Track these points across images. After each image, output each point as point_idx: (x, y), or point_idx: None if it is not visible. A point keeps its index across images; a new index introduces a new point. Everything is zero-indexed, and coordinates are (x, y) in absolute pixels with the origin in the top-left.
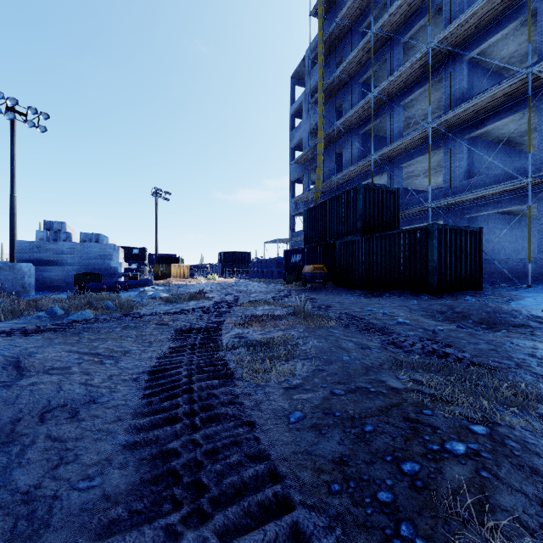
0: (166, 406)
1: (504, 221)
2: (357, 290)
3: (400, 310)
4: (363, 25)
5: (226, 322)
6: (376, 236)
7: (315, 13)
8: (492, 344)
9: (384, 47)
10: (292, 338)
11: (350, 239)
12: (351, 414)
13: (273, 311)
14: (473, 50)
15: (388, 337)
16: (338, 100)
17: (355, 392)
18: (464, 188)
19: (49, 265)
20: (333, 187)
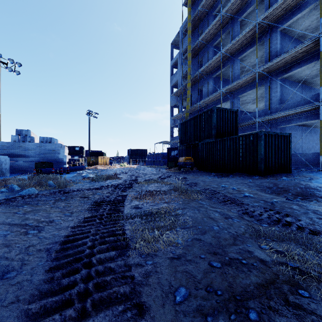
0: (64, 284)
1: (301, 130)
2: (212, 173)
3: (243, 186)
4: (215, 11)
5: (128, 196)
6: (224, 139)
7: (185, 4)
8: (318, 214)
9: (228, 24)
10: (174, 209)
11: (208, 141)
12: (232, 293)
13: (160, 188)
14: (283, 24)
15: (241, 207)
16: (199, 57)
17: (230, 264)
18: (278, 110)
19: (20, 157)
20: (196, 110)
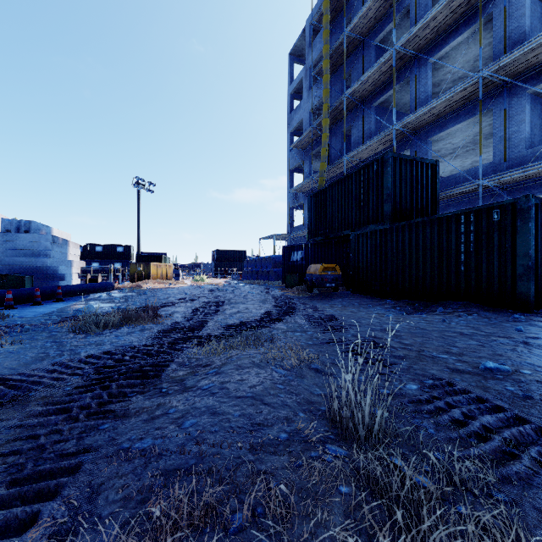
0: None
1: None
2: (388, 299)
3: None
4: None
5: (52, 506)
6: (415, 222)
7: None
8: None
9: None
10: None
11: (373, 229)
12: None
13: (263, 394)
14: None
15: None
16: (345, 70)
17: None
18: (526, 160)
19: None
20: (339, 173)
